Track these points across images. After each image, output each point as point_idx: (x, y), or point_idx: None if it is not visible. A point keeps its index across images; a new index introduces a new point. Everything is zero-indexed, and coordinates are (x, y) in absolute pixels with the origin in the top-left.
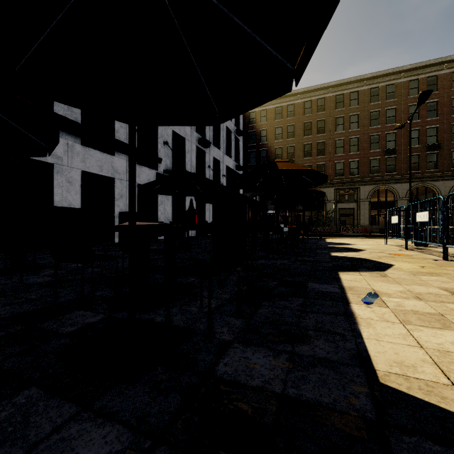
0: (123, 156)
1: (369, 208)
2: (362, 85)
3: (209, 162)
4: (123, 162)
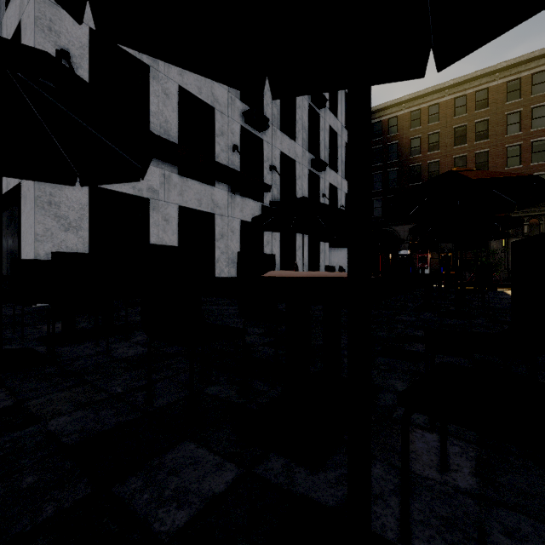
0: (224, 186)
1: None
2: None
3: (324, 190)
4: (224, 194)
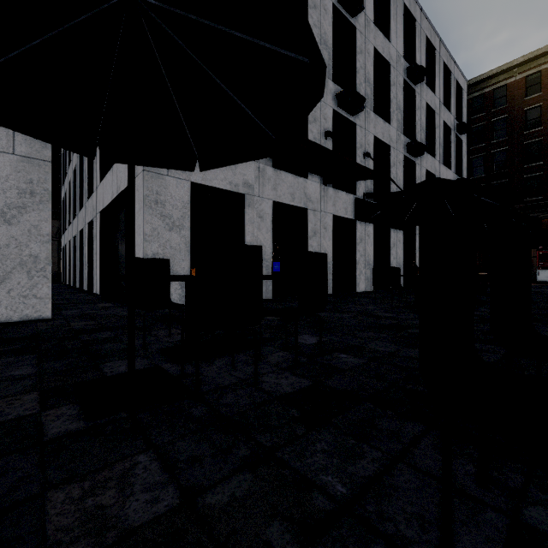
0: (316, 178)
1: None
2: None
3: (420, 178)
4: (317, 187)
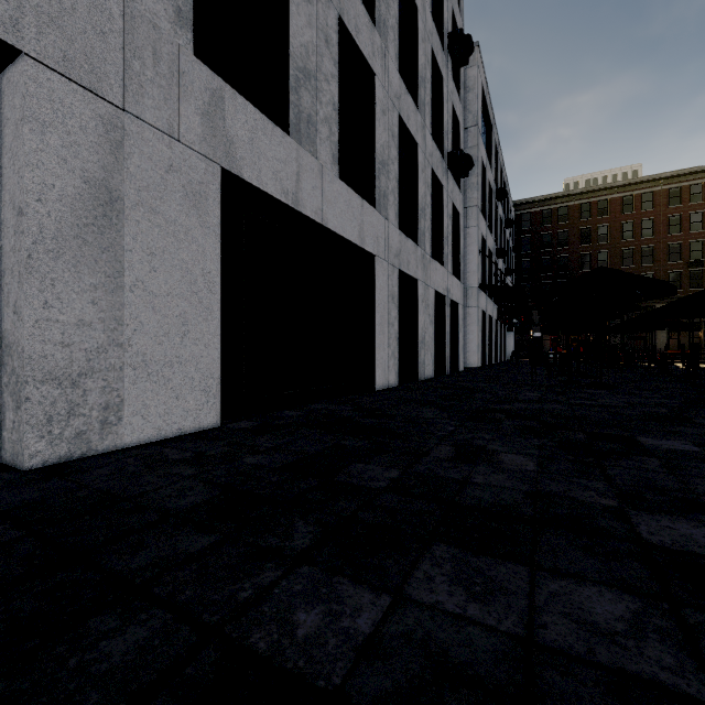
0: (492, 299)
1: (668, 331)
2: (658, 185)
3: None
4: (492, 304)
